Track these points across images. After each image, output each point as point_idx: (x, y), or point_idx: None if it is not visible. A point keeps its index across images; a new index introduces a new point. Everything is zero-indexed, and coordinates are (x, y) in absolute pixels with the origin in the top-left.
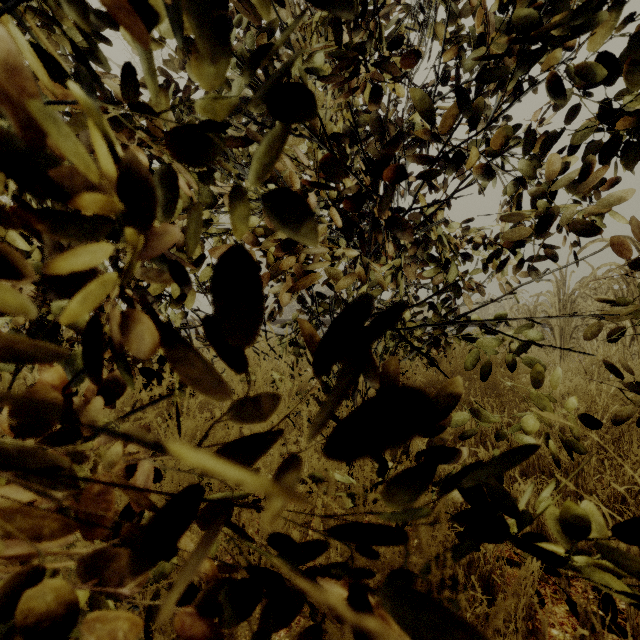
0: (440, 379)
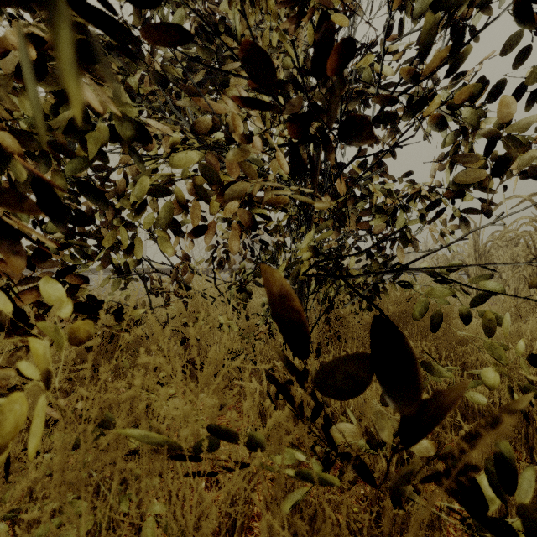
0: None
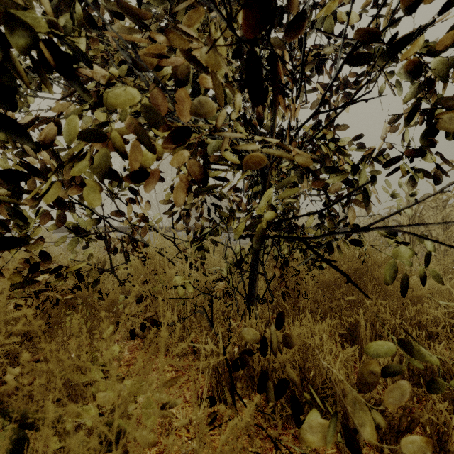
0: (332, 280)
